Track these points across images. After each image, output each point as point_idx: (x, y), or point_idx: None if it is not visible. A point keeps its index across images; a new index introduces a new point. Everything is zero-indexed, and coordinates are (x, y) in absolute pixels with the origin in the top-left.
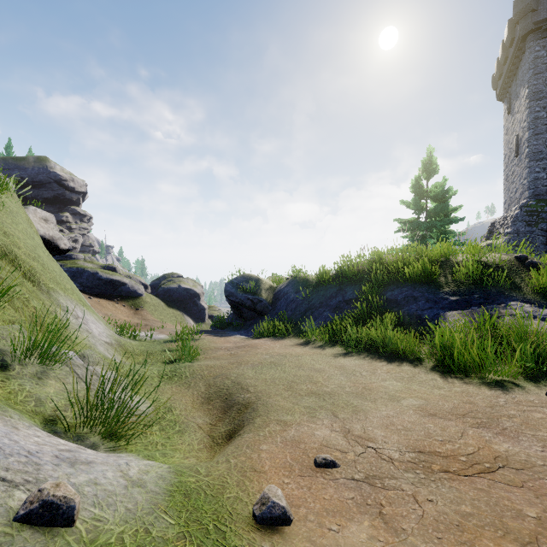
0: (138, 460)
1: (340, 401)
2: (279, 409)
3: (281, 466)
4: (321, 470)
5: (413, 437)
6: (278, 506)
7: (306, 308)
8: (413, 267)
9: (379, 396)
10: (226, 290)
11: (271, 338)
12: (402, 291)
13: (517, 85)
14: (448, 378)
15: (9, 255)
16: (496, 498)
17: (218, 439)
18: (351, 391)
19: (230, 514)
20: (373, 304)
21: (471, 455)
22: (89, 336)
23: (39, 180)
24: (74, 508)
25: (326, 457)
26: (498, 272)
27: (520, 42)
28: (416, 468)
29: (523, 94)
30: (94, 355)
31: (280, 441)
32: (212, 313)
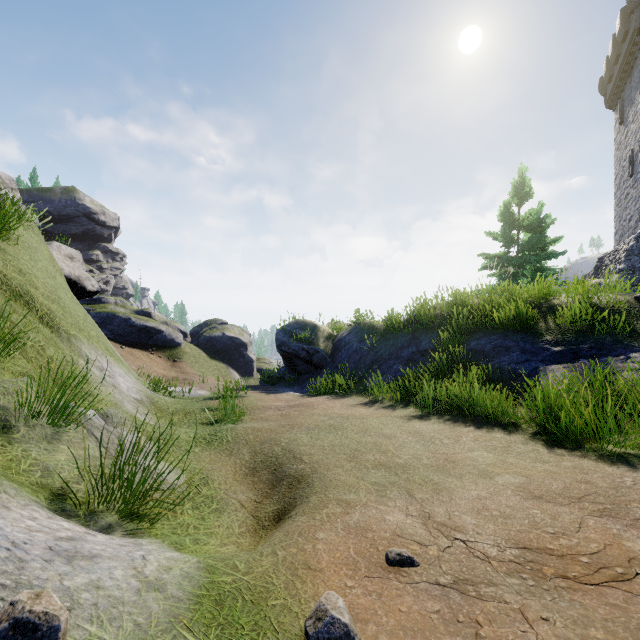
0: (161, 549)
1: (417, 476)
2: (340, 485)
3: (343, 562)
4: (395, 569)
5: (514, 527)
6: (338, 623)
7: (372, 361)
8: (504, 311)
9: (465, 470)
10: (276, 338)
11: (330, 395)
12: (491, 340)
13: (632, 88)
14: (553, 449)
15: (25, 297)
16: (637, 620)
17: (264, 521)
18: (430, 463)
19: (275, 630)
20: (454, 356)
21: (595, 554)
22: (115, 391)
23: (67, 214)
24: (59, 629)
25: (400, 552)
26: (614, 316)
27: (635, 35)
28: (522, 571)
29: (639, 99)
30: (119, 414)
31: (341, 527)
32: (261, 366)
